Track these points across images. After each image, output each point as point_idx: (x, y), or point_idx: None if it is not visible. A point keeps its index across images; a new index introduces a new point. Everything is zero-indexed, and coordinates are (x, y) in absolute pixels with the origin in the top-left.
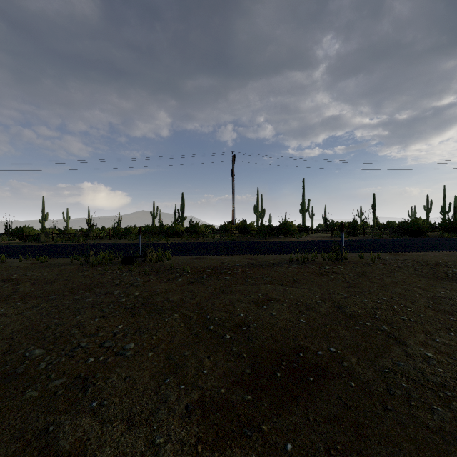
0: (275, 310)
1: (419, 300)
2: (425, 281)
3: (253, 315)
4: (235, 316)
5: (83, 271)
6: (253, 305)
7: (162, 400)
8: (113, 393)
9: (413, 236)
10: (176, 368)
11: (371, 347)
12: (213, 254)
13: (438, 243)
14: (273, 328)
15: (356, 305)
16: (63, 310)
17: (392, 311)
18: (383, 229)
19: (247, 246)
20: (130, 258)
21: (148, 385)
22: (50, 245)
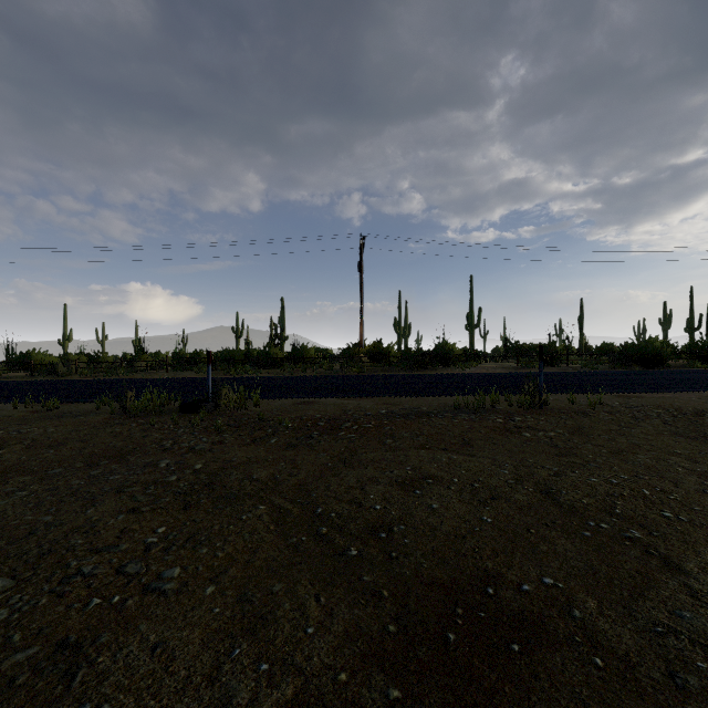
0: (436, 498)
1: (685, 479)
2: (686, 444)
3: (399, 508)
4: (366, 510)
5: (114, 425)
6: (398, 489)
7: (221, 701)
8: (125, 682)
9: (646, 367)
10: (254, 621)
11: (619, 575)
12: (330, 396)
13: (689, 378)
14: (435, 533)
15: (578, 490)
16: (67, 497)
17: (642, 501)
18: (598, 355)
19: (384, 383)
20: (193, 404)
21: (198, 662)
22: (71, 380)
